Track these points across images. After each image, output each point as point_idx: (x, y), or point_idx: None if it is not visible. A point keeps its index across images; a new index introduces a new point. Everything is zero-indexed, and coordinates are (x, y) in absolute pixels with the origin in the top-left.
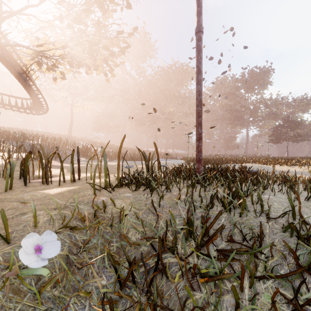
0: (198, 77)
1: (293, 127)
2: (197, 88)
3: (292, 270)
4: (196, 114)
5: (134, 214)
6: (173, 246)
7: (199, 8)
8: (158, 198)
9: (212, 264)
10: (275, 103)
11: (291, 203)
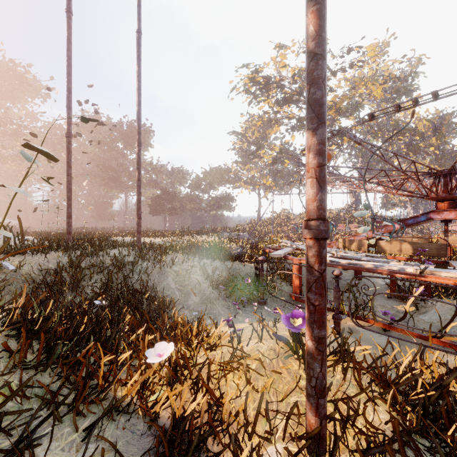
0: (69, 171)
1: (169, 200)
2: (67, 178)
3: (113, 269)
4: (67, 198)
5: (30, 264)
6: (62, 271)
7: (70, 119)
8: (42, 257)
9: (82, 273)
10: (155, 170)
11: (119, 249)
